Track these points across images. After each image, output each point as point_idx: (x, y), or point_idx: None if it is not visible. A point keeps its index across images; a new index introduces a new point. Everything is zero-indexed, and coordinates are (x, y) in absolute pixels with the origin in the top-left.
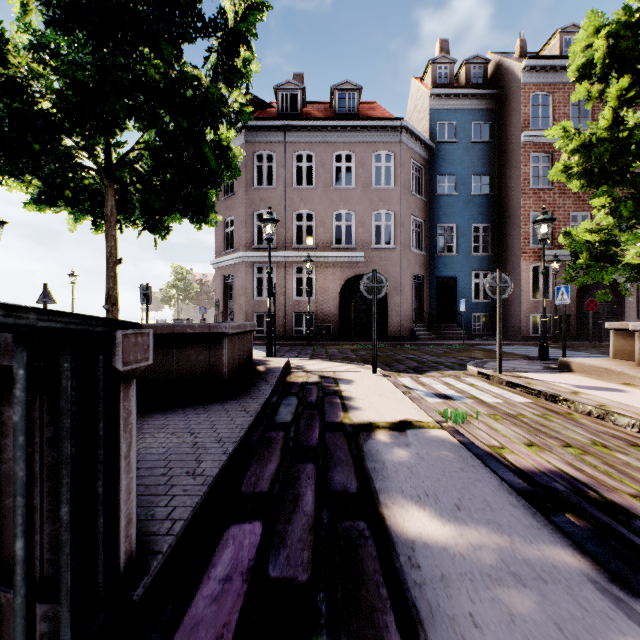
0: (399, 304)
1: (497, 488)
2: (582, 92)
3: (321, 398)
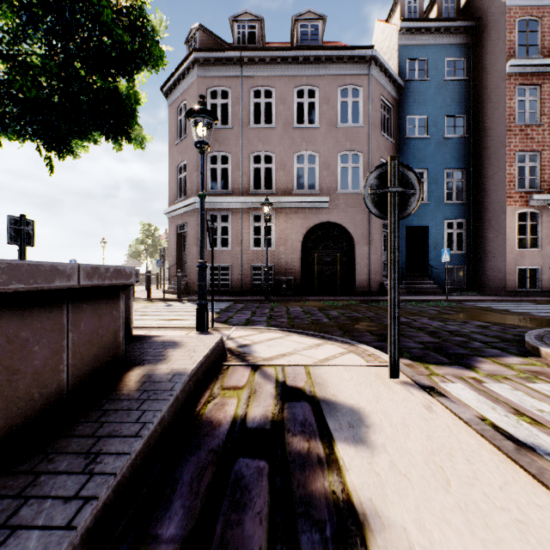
0: (368, 255)
1: None
2: None
3: None
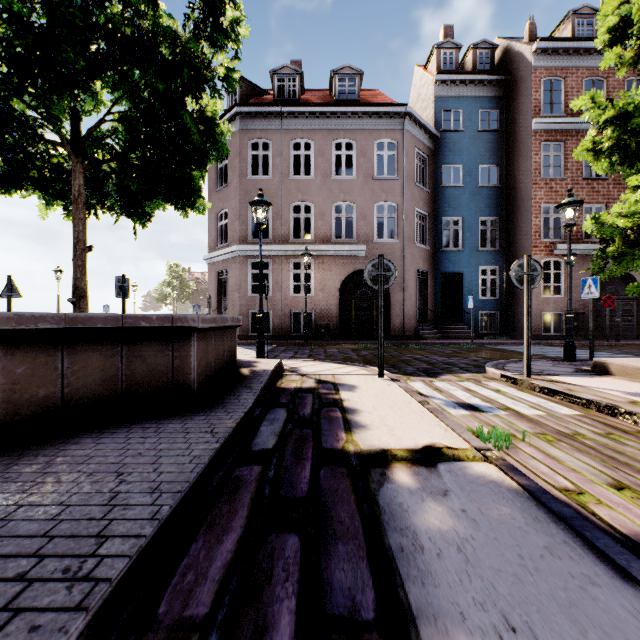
0: (402, 301)
1: (636, 605)
2: (614, 58)
3: (317, 411)
